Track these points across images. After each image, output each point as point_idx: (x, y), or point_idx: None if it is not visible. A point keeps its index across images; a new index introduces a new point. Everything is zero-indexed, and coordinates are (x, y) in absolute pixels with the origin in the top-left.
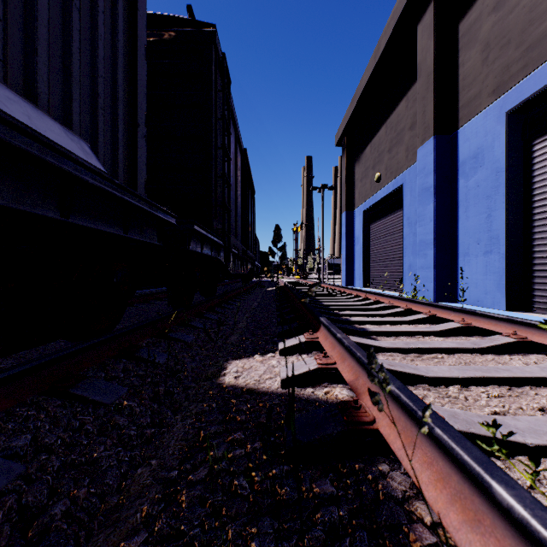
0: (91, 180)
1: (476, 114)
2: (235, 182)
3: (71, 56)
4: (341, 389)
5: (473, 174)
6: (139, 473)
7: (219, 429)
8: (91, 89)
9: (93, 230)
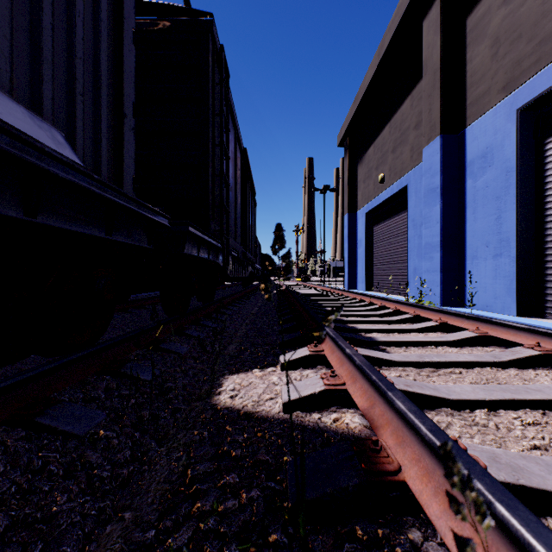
0: (63, 174)
1: (485, 111)
2: (234, 182)
3: (41, 31)
4: (352, 415)
5: (482, 174)
6: (108, 532)
7: (209, 468)
8: (67, 71)
9: (68, 231)
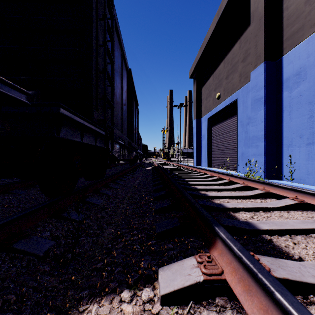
0: None
1: (299, 42)
2: (121, 90)
3: None
4: None
5: (296, 87)
6: None
7: None
8: None
9: None
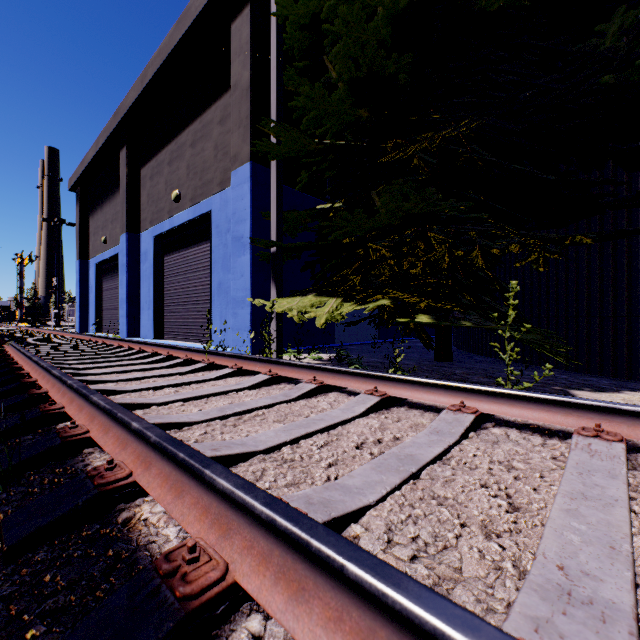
0: None
1: (146, 229)
2: None
3: None
4: None
5: (145, 263)
6: None
7: None
8: None
9: None
